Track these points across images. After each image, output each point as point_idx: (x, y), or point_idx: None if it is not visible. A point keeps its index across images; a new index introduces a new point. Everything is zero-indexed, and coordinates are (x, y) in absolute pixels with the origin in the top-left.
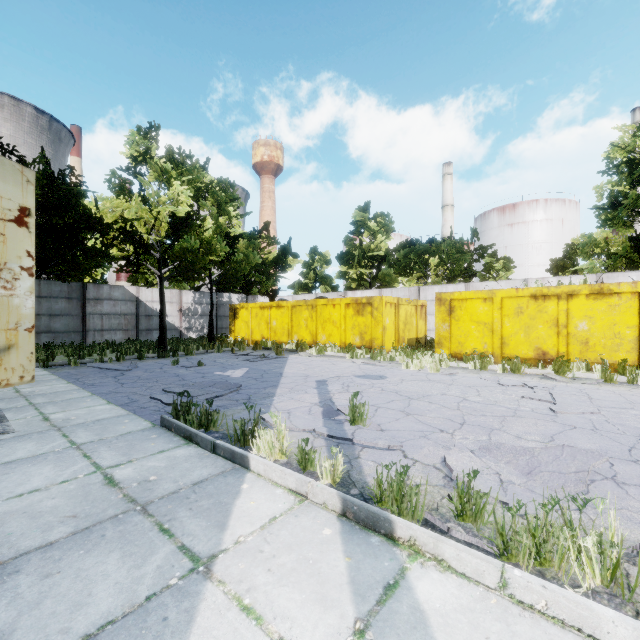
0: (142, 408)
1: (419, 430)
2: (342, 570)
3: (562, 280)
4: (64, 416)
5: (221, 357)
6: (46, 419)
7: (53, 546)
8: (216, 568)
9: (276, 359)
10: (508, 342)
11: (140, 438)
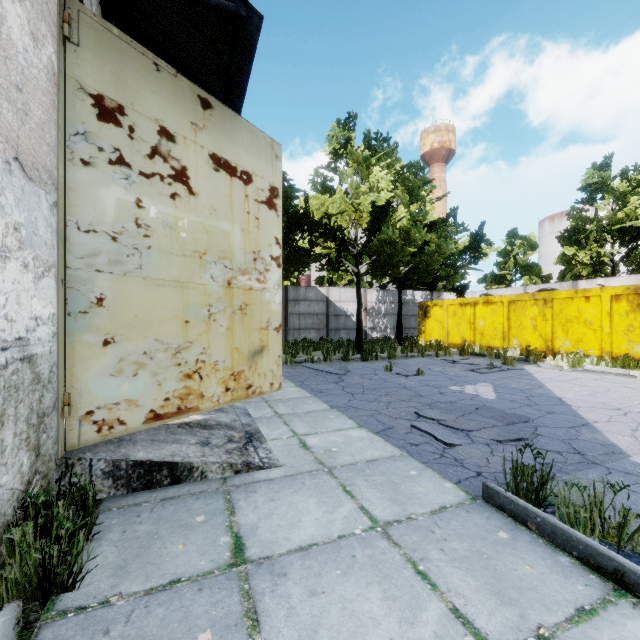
0: (412, 445)
1: None
2: None
3: None
4: (321, 443)
5: (432, 363)
6: (304, 445)
7: None
8: None
9: (511, 371)
10: None
11: (480, 534)
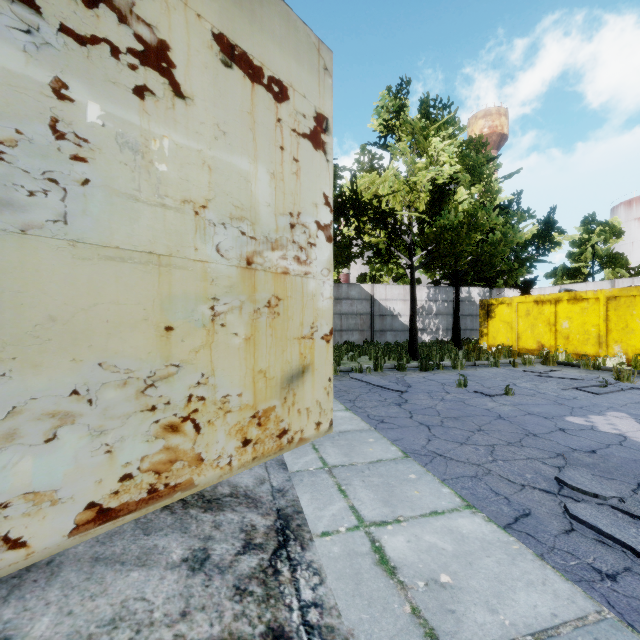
0: (603, 577)
1: None
2: None
3: None
4: (414, 555)
5: (514, 377)
6: (382, 559)
7: None
8: None
9: (637, 391)
10: None
11: None
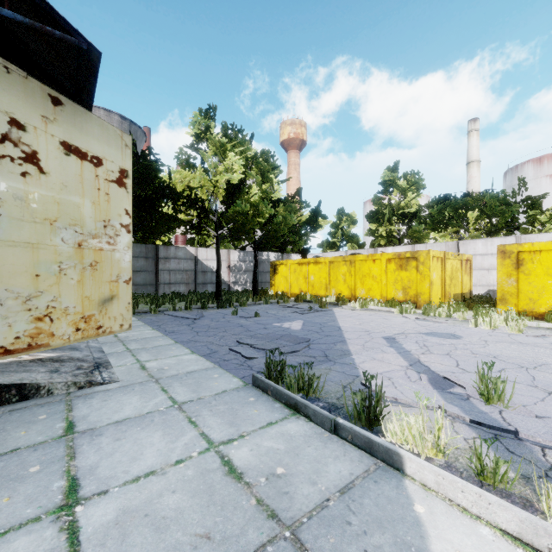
0: (225, 360)
1: None
2: None
3: None
4: (158, 365)
5: (271, 308)
6: (143, 367)
7: None
8: None
9: (323, 312)
10: None
11: (238, 400)
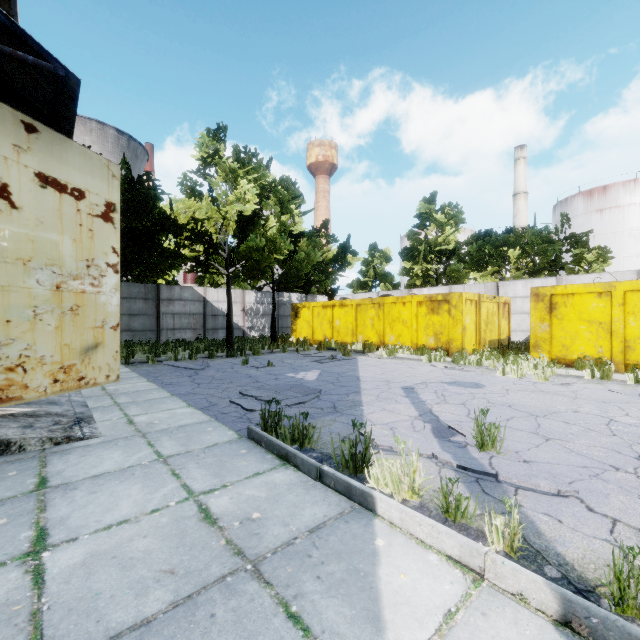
0: (223, 413)
1: (581, 465)
2: None
3: None
4: (147, 419)
5: (288, 357)
6: (130, 422)
7: (150, 627)
8: None
9: (345, 361)
10: (634, 346)
11: (229, 453)
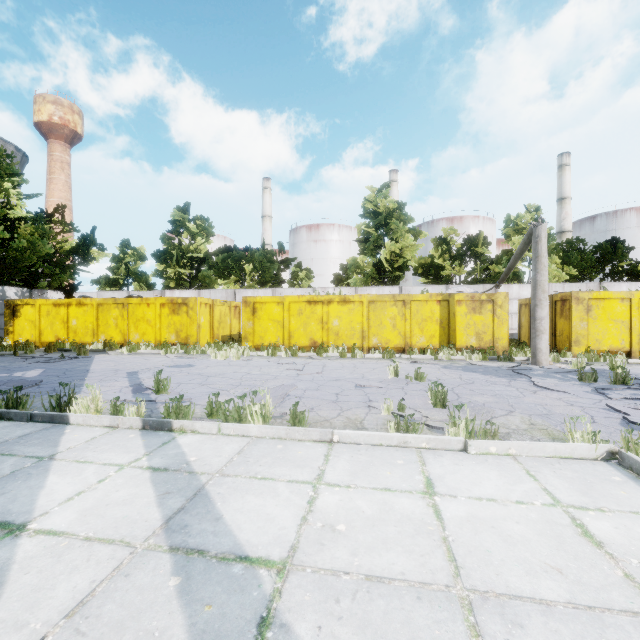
0: None
1: (207, 391)
2: (140, 444)
3: (336, 290)
4: None
5: (0, 361)
6: None
7: None
8: (57, 457)
9: (79, 359)
10: (293, 335)
11: None
